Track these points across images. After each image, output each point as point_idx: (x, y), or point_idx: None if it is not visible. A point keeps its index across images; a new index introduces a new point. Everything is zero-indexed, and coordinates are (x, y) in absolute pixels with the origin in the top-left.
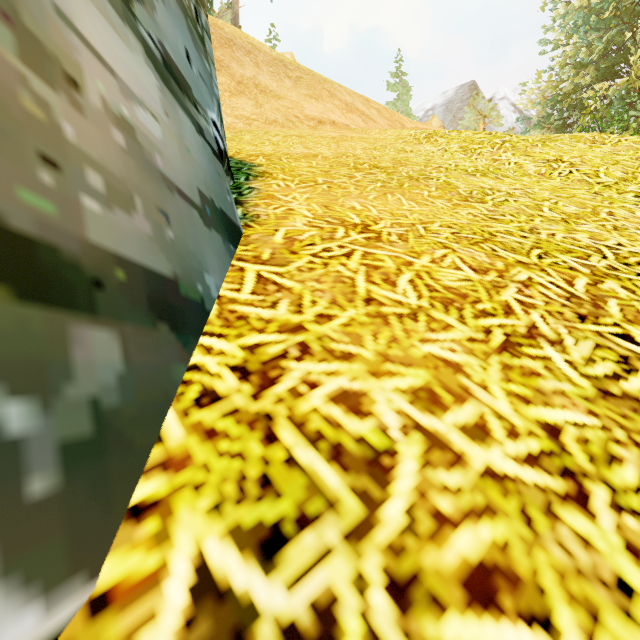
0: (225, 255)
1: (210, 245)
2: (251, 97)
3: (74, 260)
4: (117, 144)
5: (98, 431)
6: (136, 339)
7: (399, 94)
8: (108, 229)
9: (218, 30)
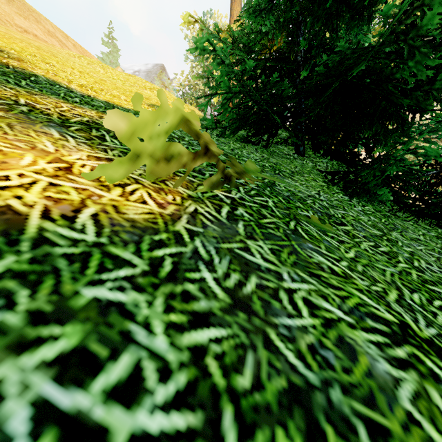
0: None
1: None
2: None
3: None
4: None
5: None
6: None
7: (111, 50)
8: None
9: None
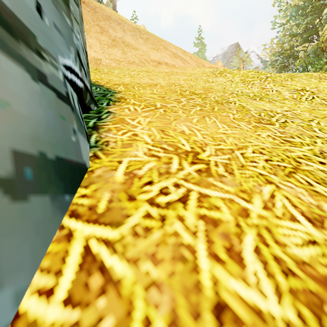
0: (52, 218)
1: (19, 227)
2: (120, 48)
3: None
4: None
5: None
6: None
7: (200, 48)
8: None
9: (102, 10)
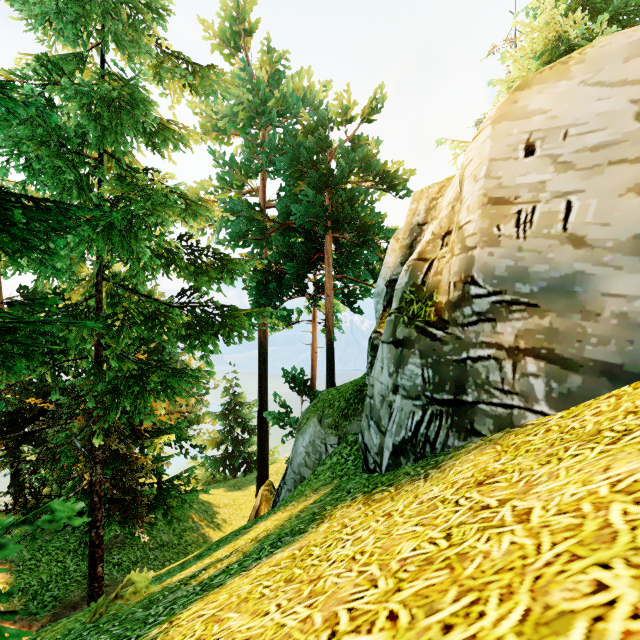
0: None
1: None
2: None
3: (576, 361)
4: (611, 324)
5: (567, 393)
6: (588, 379)
7: None
8: (592, 352)
9: None
